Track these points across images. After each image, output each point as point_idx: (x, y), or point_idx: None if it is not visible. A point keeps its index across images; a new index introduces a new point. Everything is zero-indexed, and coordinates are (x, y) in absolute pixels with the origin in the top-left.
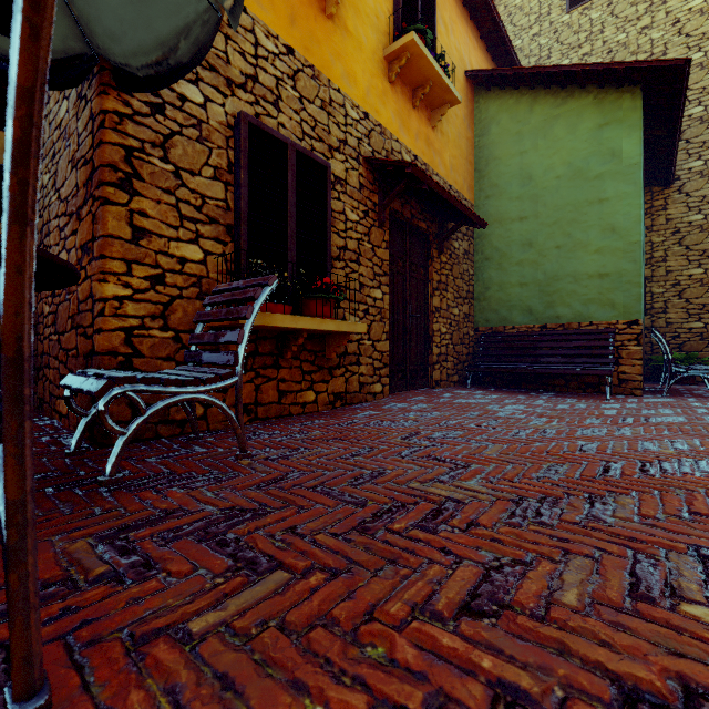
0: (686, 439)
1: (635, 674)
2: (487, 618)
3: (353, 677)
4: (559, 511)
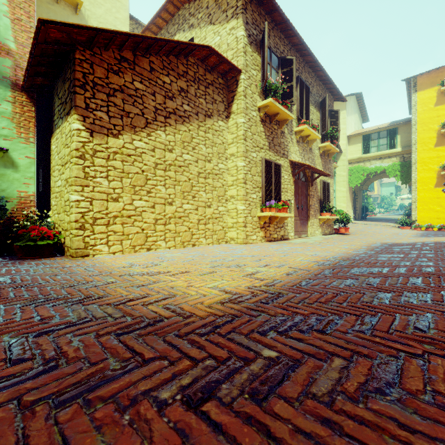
0: (150, 406)
1: (382, 273)
2: (412, 277)
3: (431, 273)
4: (404, 296)
